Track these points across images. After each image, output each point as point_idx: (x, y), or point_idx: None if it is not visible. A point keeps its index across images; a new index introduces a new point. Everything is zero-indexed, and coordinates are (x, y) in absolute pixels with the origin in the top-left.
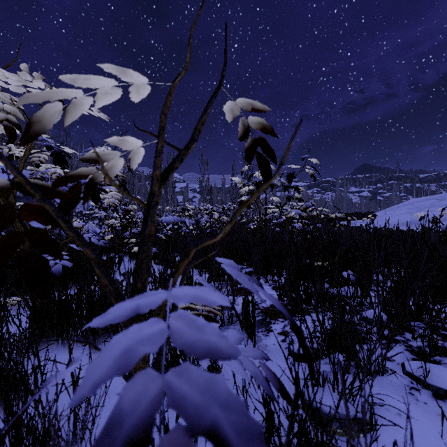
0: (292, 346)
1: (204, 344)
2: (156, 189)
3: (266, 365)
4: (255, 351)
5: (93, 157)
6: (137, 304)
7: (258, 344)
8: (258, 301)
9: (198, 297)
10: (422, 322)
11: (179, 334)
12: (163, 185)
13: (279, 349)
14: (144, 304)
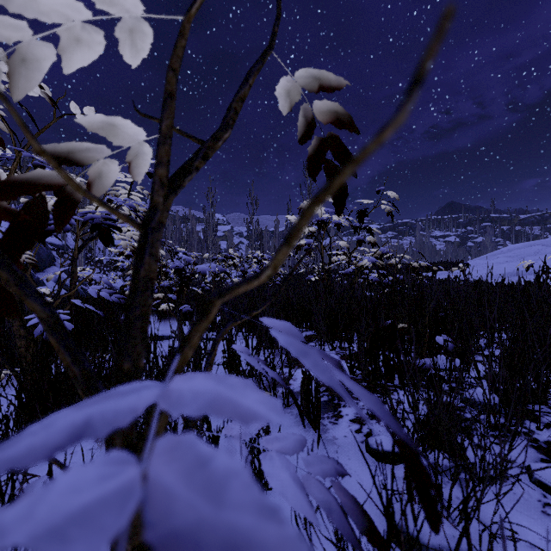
0: (370, 440)
1: (221, 539)
2: (160, 200)
3: (342, 486)
4: (324, 463)
5: (61, 152)
6: (87, 416)
7: (323, 436)
8: None
9: (220, 399)
10: (546, 405)
11: (163, 502)
12: (172, 195)
13: (352, 443)
14: (101, 418)
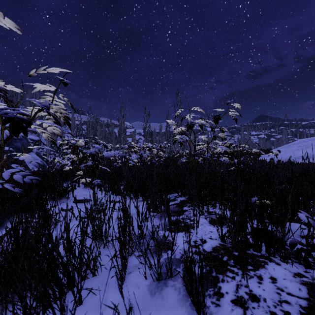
0: None
1: None
2: None
3: None
4: None
5: None
6: None
7: None
8: (197, 241)
9: None
10: None
11: None
12: None
13: None
14: None
